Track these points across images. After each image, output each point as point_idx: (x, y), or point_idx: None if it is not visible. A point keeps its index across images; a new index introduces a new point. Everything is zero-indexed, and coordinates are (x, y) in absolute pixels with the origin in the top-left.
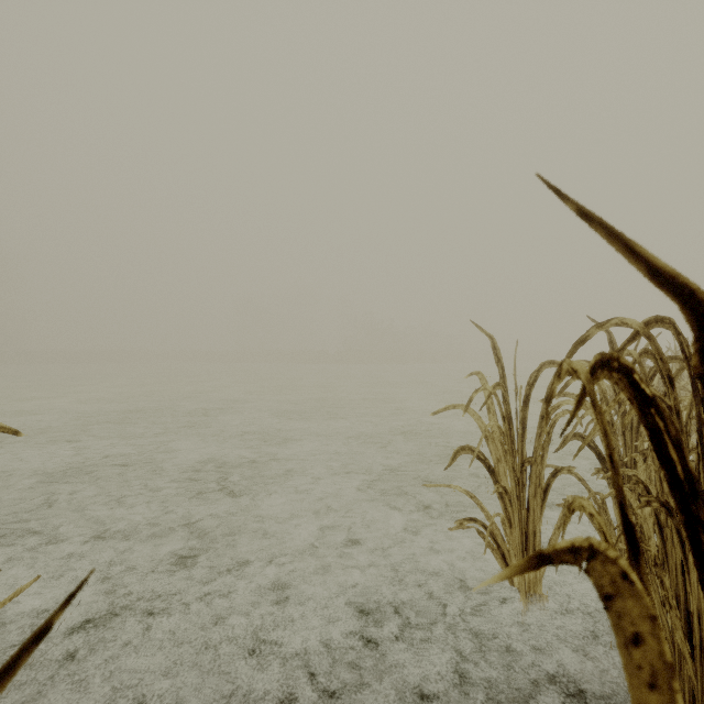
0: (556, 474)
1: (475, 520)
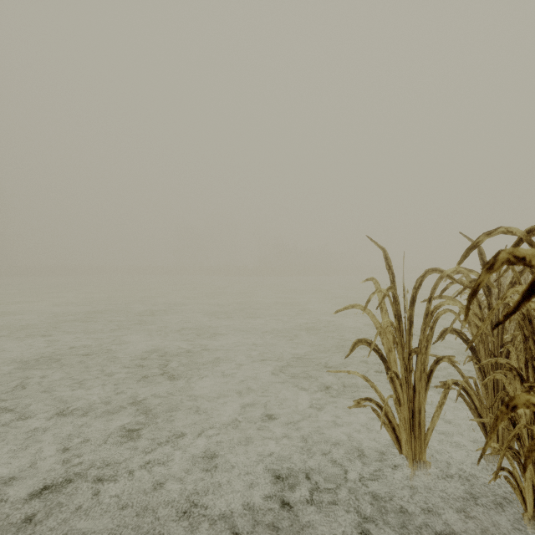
0: (438, 362)
1: (370, 400)
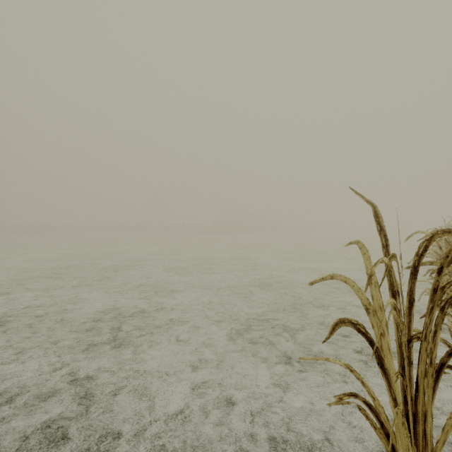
0: (451, 354)
1: (355, 396)
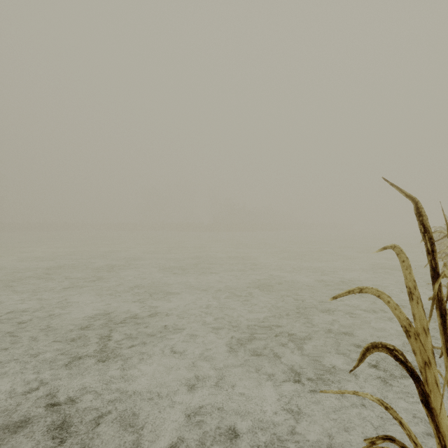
0: None
1: (392, 440)
